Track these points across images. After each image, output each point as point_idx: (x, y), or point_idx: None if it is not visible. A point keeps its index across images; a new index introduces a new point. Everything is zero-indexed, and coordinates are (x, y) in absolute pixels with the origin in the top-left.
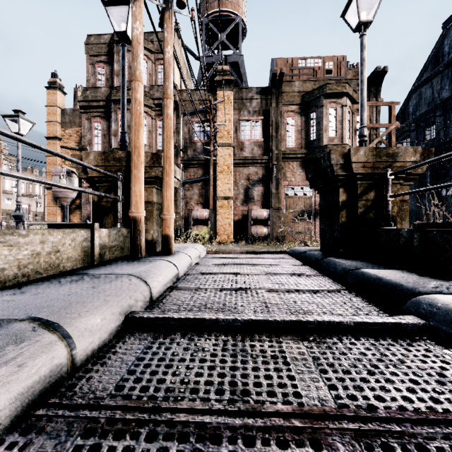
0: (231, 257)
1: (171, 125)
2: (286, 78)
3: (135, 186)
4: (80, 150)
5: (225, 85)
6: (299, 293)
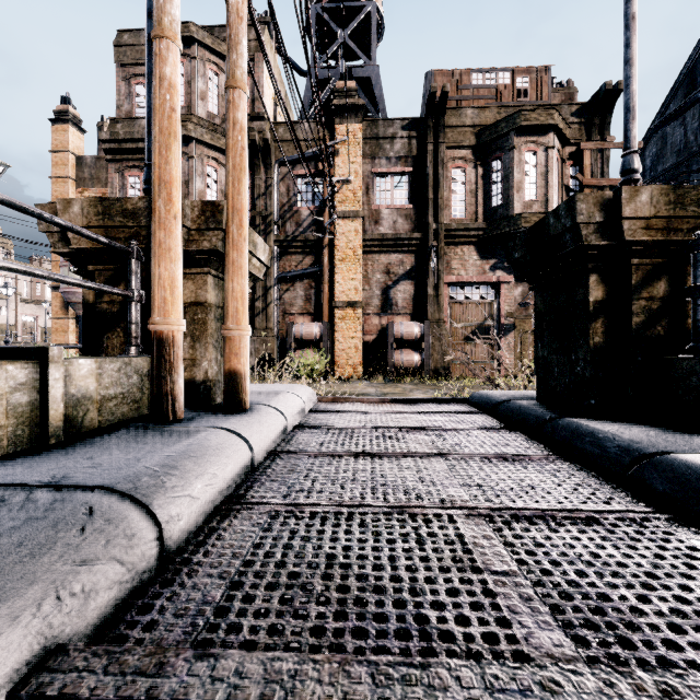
0: (363, 410)
1: (242, 143)
2: (450, 104)
3: (162, 267)
4: None
5: (349, 113)
6: (542, 519)
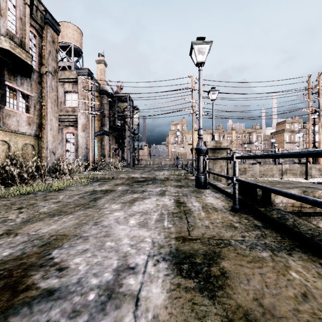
0: None
1: (320, 140)
2: None
3: None
4: None
5: None
6: None
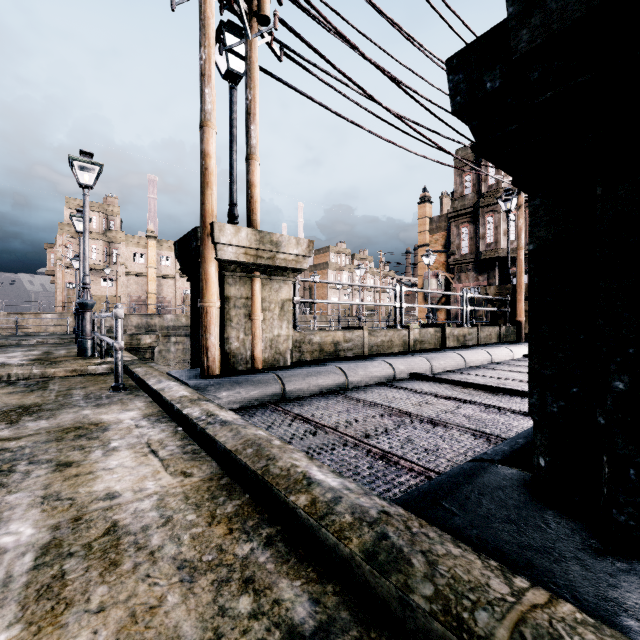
0: None
1: None
2: None
3: (519, 305)
4: (449, 255)
5: None
6: None
